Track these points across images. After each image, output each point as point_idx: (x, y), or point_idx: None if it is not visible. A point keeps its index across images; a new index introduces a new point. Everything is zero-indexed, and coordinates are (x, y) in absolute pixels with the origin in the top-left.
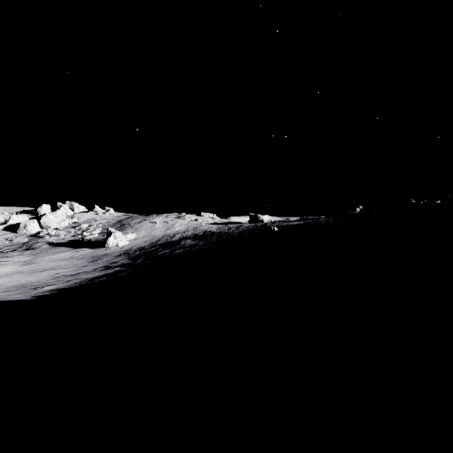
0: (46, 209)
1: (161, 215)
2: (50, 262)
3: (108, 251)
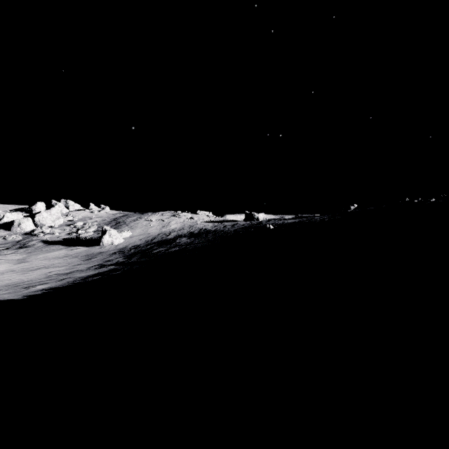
0: (40, 207)
1: (156, 213)
2: (44, 261)
3: (103, 249)
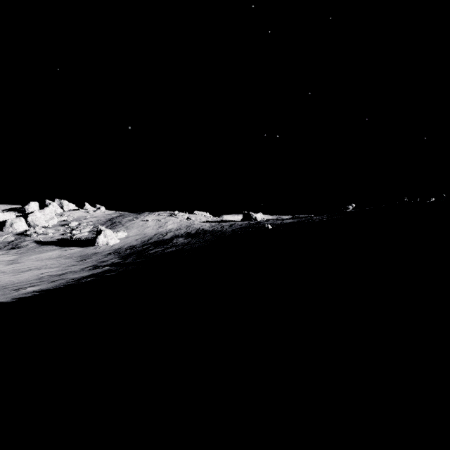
0: (34, 206)
1: (153, 213)
2: (36, 262)
3: (98, 250)
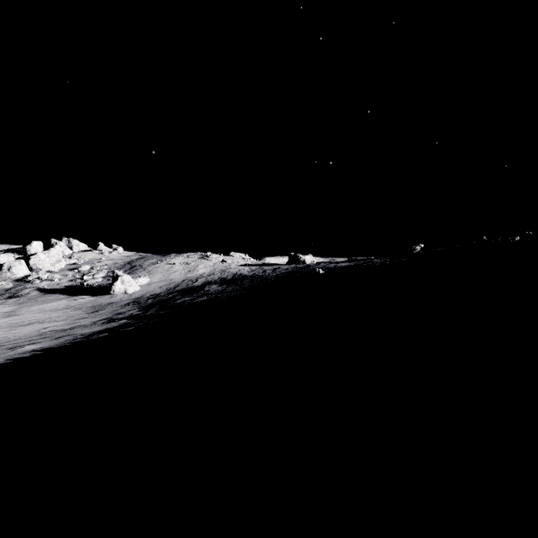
0: (37, 247)
1: (180, 255)
2: (38, 314)
3: (114, 299)
